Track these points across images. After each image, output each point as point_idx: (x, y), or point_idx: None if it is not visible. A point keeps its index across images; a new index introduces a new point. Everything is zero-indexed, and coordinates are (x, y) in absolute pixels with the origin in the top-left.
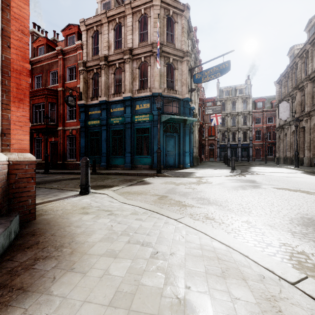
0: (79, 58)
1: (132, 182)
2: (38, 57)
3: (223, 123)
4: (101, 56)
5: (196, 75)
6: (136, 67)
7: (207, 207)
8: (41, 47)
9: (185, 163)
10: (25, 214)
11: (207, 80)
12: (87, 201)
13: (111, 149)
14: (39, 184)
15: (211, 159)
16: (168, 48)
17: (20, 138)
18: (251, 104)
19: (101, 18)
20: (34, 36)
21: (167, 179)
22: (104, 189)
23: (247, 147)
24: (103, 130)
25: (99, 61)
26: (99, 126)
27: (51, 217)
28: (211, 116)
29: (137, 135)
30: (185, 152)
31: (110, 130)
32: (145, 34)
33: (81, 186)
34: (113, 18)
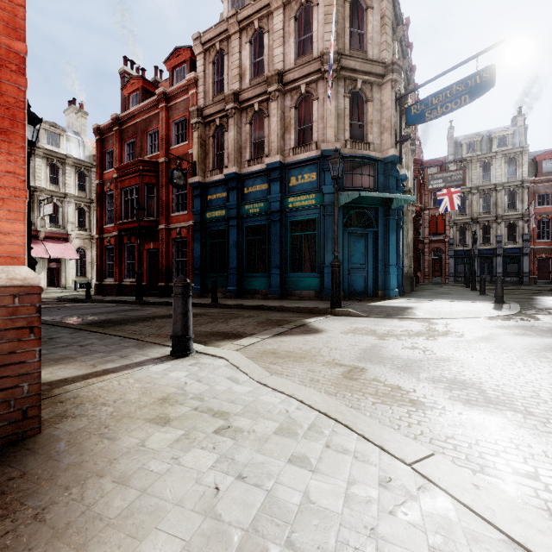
0: (192, 103)
1: (283, 328)
2: (129, 110)
3: (462, 208)
4: (228, 94)
5: (413, 108)
6: (290, 106)
7: (490, 416)
8: (134, 93)
9: (388, 287)
10: (12, 421)
11: (437, 115)
12: (180, 376)
13: (246, 262)
14: (114, 326)
15: (437, 279)
16: (352, 60)
17: (0, 229)
18: (527, 166)
19: (227, 26)
20: (125, 78)
21: (355, 322)
22: (224, 341)
23: (517, 256)
24: (231, 226)
25: (225, 103)
26: (224, 220)
27: (79, 429)
28: (439, 195)
29: (292, 233)
30: (389, 265)
31: (243, 227)
32: (308, 44)
33: (173, 338)
34: (249, 22)
